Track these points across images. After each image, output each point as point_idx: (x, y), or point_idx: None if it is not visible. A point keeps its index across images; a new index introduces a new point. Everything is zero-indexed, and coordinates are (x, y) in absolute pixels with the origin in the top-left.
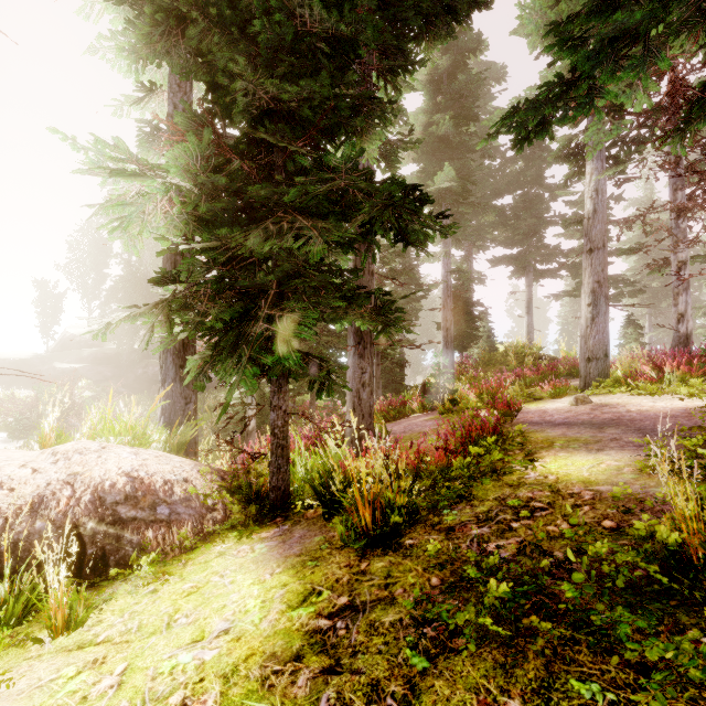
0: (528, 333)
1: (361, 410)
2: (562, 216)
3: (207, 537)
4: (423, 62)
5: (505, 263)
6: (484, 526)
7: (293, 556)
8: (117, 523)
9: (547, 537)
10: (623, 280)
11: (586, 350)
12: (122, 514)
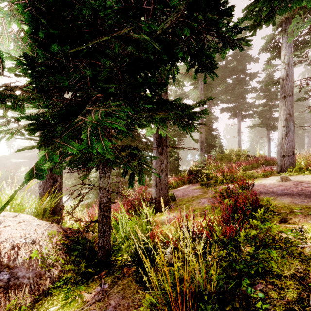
0: (238, 145)
1: (160, 185)
2: (255, 88)
3: (39, 299)
4: None
5: (227, 111)
6: None
7: None
8: None
9: None
10: None
11: (282, 151)
12: None
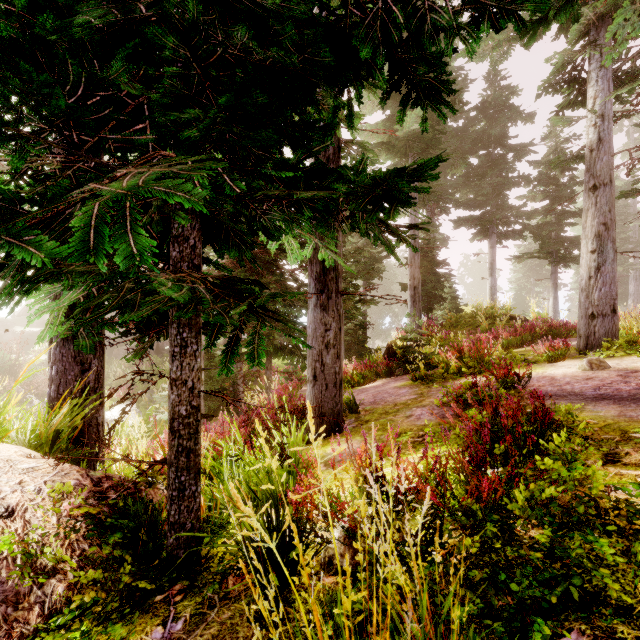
0: (492, 295)
1: (324, 379)
2: (526, 177)
3: None
4: None
5: (468, 224)
6: None
7: None
8: None
9: None
10: None
11: (588, 305)
12: None
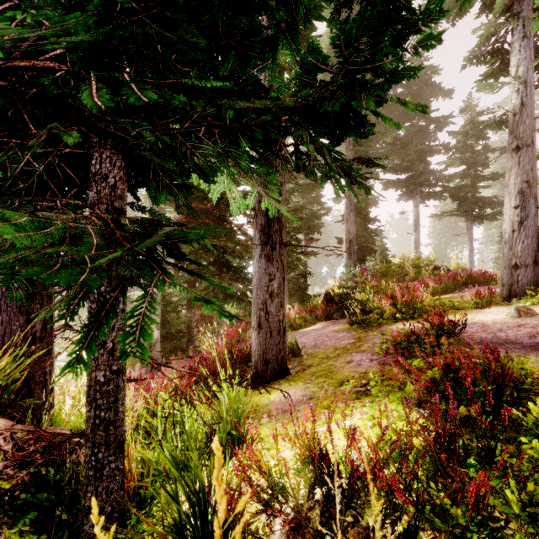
0: (416, 248)
1: (268, 327)
2: (445, 145)
3: None
4: None
5: (395, 186)
6: None
7: None
8: None
9: None
10: (498, 202)
11: (512, 256)
12: None
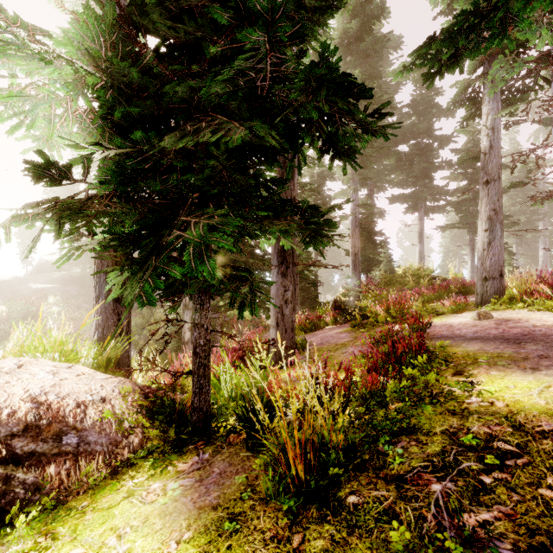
0: (420, 259)
1: (284, 325)
2: (448, 162)
3: (119, 470)
4: (341, 1)
5: (401, 200)
6: (445, 479)
7: (209, 508)
8: (10, 460)
9: (548, 511)
10: None
11: (483, 270)
12: (19, 448)
